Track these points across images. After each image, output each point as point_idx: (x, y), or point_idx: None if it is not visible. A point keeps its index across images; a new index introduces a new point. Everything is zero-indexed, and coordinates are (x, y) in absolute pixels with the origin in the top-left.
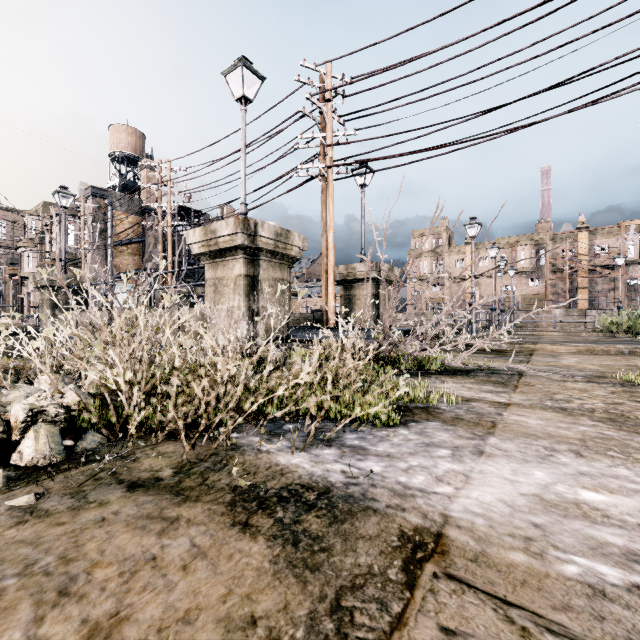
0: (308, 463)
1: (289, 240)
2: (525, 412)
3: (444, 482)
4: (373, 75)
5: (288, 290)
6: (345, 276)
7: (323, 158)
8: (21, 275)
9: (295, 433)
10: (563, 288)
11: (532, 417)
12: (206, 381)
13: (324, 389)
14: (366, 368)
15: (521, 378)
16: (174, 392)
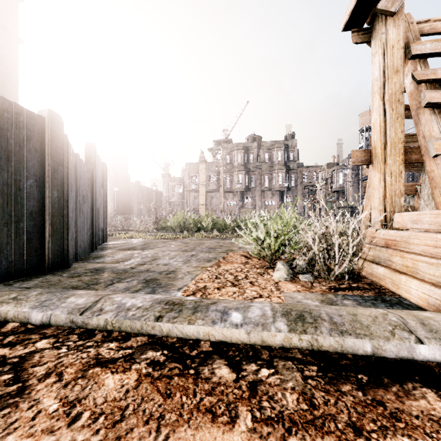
0: None
1: None
2: None
3: None
4: None
5: None
6: None
7: None
8: (318, 200)
9: None
10: None
11: None
12: None
13: None
14: None
15: None
16: None
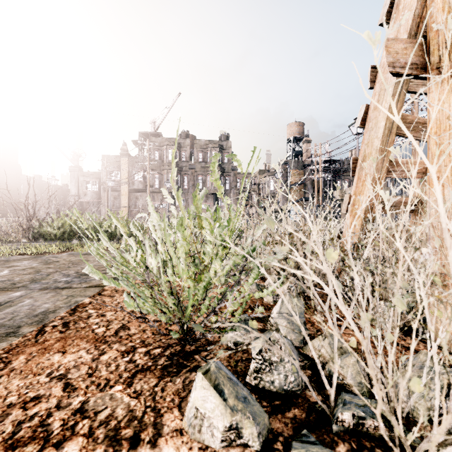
0: None
1: None
2: None
3: None
4: None
5: None
6: None
7: None
8: (251, 205)
9: None
10: None
11: None
12: None
13: None
14: None
15: None
16: None
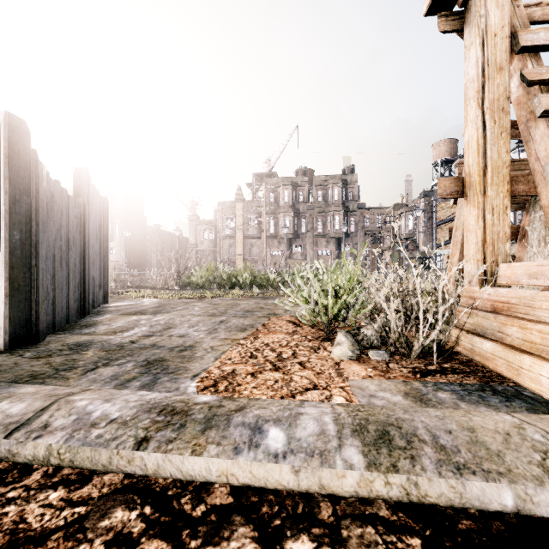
0: None
1: None
2: None
3: None
4: None
5: None
6: None
7: None
8: (383, 249)
9: None
10: None
11: None
12: None
13: None
14: None
15: None
16: None
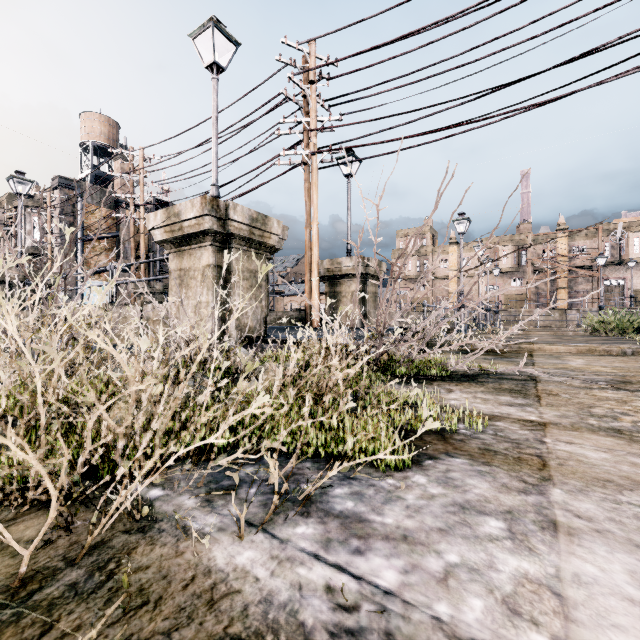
0: (265, 564)
1: (267, 227)
2: (572, 437)
3: (524, 618)
4: (360, 52)
5: (266, 284)
6: (330, 271)
7: (306, 145)
8: None
9: (254, 486)
10: (544, 288)
11: (587, 446)
12: (103, 410)
13: (302, 407)
14: (357, 376)
15: (537, 385)
16: (43, 431)
